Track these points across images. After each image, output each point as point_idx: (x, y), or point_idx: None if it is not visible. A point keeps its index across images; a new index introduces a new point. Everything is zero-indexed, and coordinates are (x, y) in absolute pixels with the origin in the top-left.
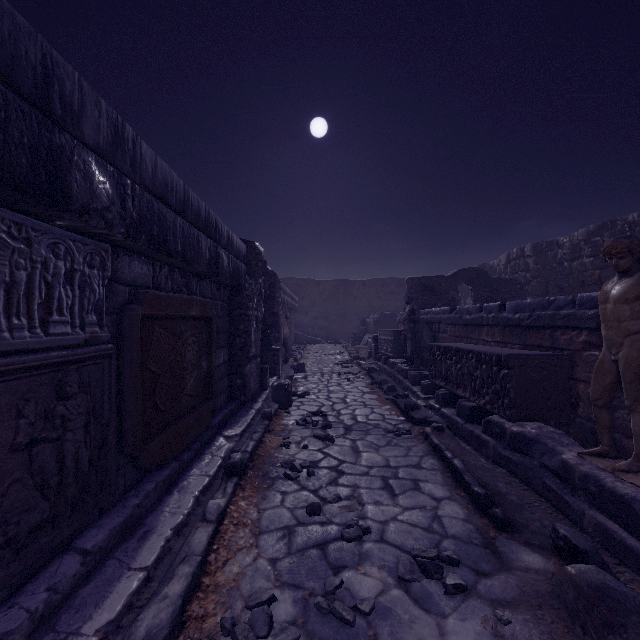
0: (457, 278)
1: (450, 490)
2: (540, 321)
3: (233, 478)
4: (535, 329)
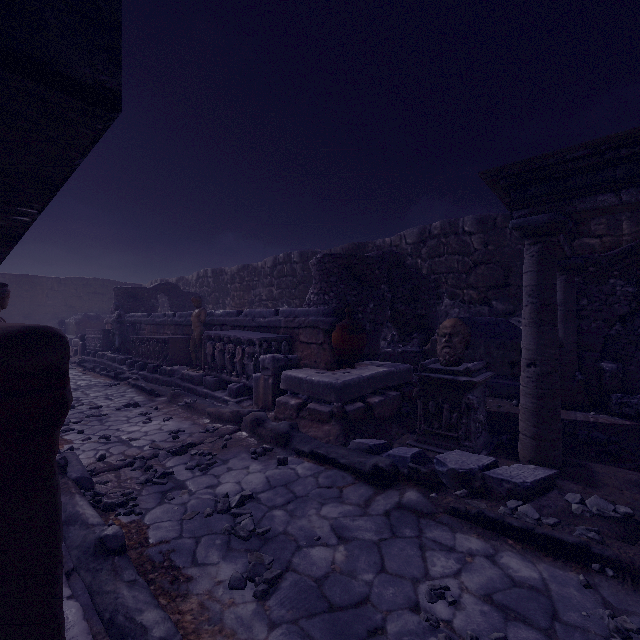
0: (157, 290)
1: (139, 394)
2: (189, 322)
3: None
4: (187, 326)
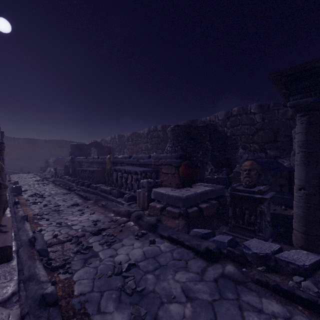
0: (91, 145)
1: (80, 199)
2: (105, 162)
3: (18, 204)
4: (104, 164)
